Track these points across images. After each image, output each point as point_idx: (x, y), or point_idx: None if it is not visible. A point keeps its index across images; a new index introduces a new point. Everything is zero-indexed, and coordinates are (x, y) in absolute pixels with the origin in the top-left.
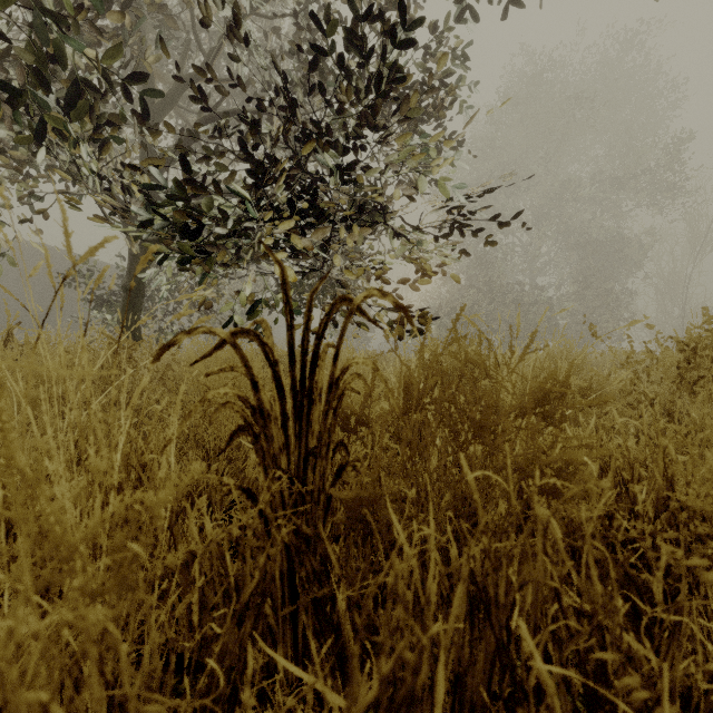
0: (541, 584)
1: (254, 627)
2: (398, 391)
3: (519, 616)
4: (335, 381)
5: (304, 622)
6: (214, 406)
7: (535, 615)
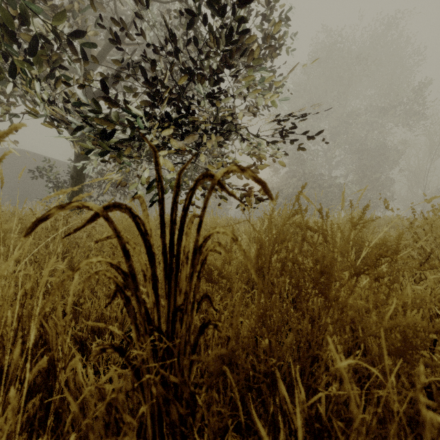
0: None
1: None
2: (254, 258)
3: None
4: (199, 249)
5: None
6: (117, 258)
7: None
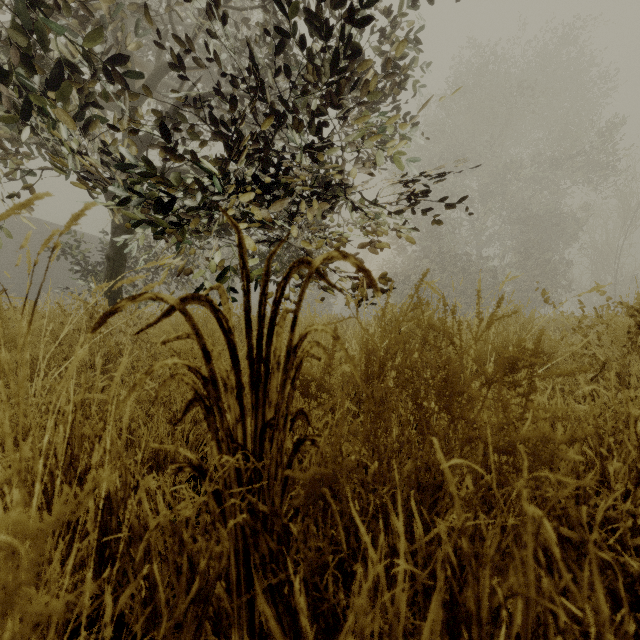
0: (533, 599)
1: (196, 637)
2: (360, 361)
3: (506, 636)
4: (293, 350)
5: (259, 608)
6: (181, 369)
7: (525, 636)
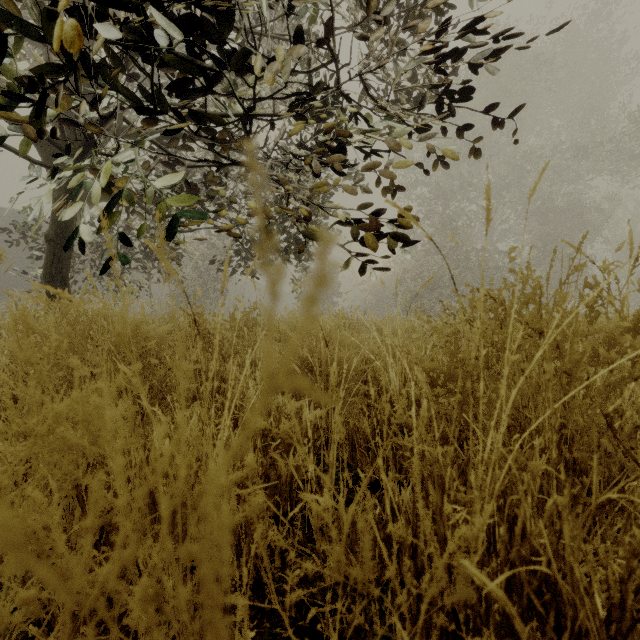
0: None
1: None
2: None
3: None
4: None
5: None
6: None
7: None
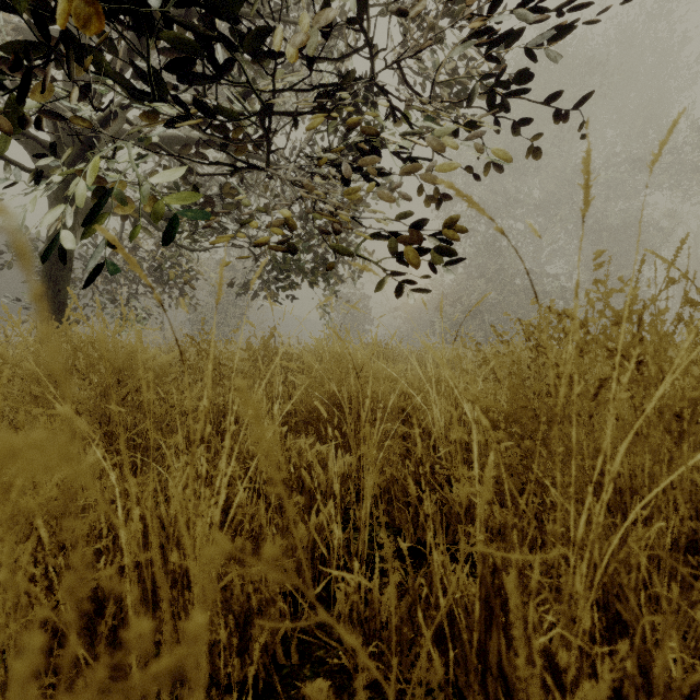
0: None
1: None
2: None
3: None
4: None
5: None
6: None
7: None
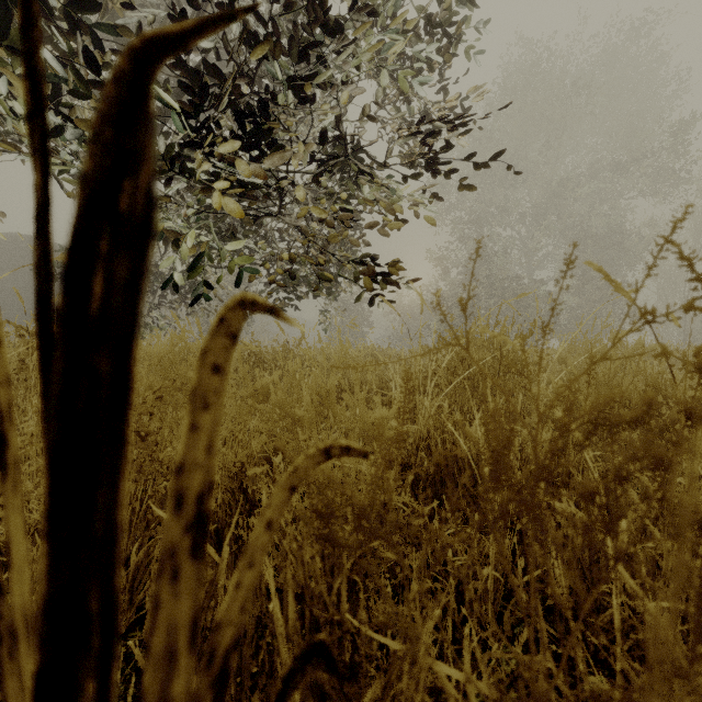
0: None
1: None
2: None
3: None
4: None
5: None
6: None
7: None
